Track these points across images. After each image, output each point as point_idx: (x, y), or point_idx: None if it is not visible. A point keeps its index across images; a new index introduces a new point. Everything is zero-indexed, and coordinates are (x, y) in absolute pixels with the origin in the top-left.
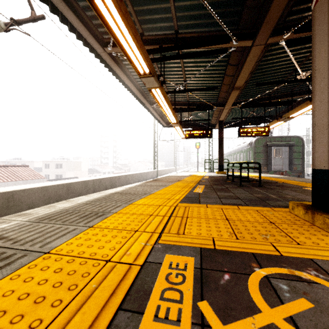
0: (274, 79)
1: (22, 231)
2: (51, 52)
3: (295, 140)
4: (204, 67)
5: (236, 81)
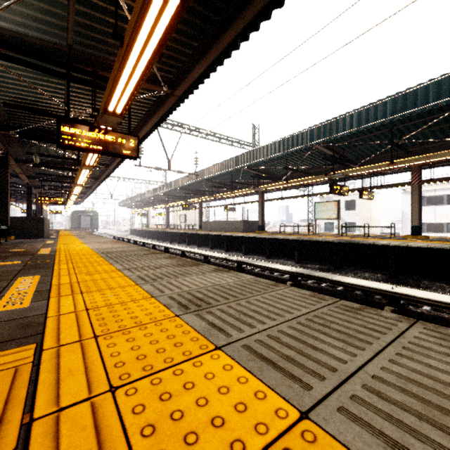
0: None
1: None
2: None
3: (94, 213)
4: None
5: None
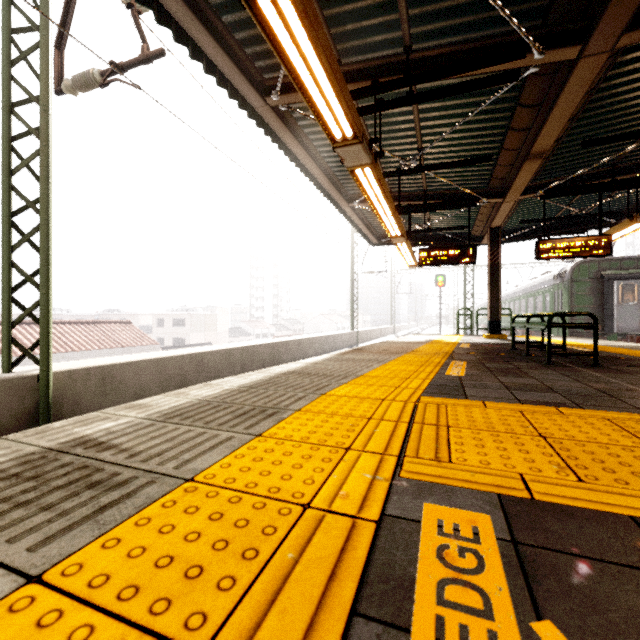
0: (626, 129)
1: (140, 435)
2: (174, 115)
3: None
4: (462, 117)
5: (535, 140)
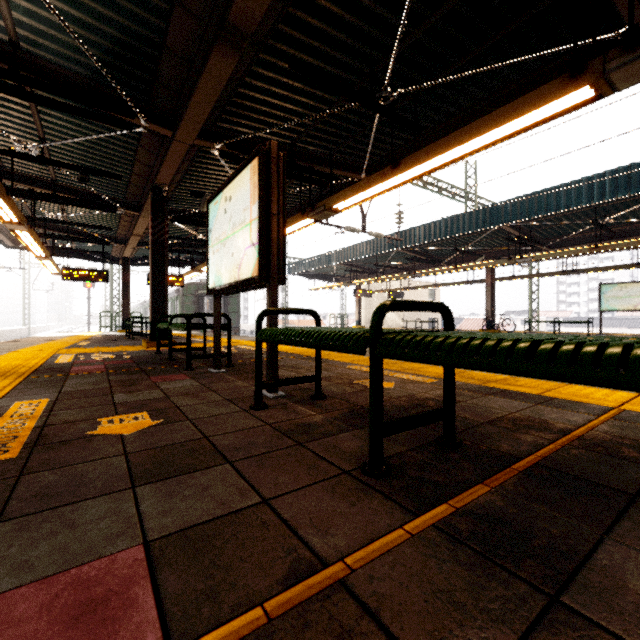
0: (181, 231)
1: None
2: None
3: None
4: None
5: (133, 231)
